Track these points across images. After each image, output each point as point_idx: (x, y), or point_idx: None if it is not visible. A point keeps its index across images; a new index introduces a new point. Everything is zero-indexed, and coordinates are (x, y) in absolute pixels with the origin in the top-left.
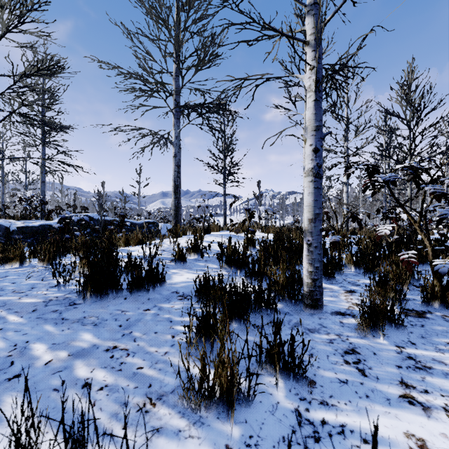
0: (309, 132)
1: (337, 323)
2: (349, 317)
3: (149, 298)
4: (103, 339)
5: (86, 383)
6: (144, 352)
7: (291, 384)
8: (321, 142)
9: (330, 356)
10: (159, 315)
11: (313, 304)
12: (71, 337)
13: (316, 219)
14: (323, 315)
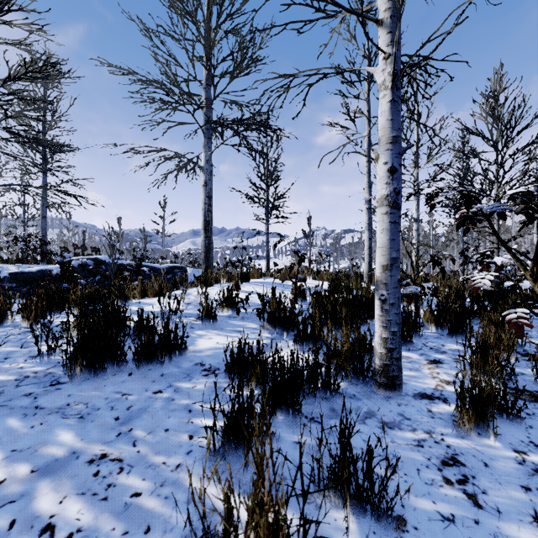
0: (382, 146)
1: (424, 413)
2: (439, 402)
3: (163, 373)
4: (88, 441)
5: (48, 525)
6: (146, 465)
7: (368, 524)
8: (400, 159)
9: (421, 471)
10: (174, 400)
11: (388, 383)
12: (41, 439)
13: (393, 266)
14: (402, 399)
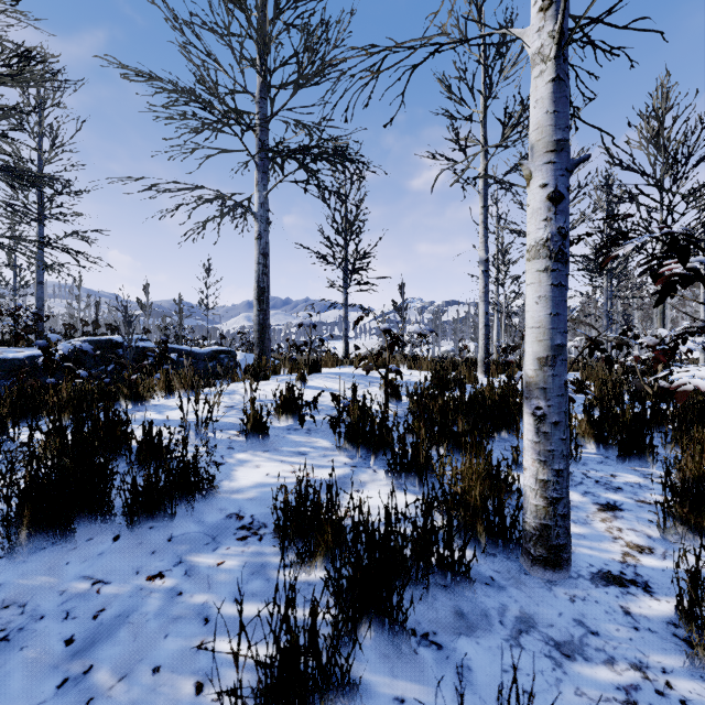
0: (538, 157)
1: (618, 617)
2: (637, 592)
3: (172, 536)
4: None
5: None
6: None
7: None
8: (567, 180)
9: None
10: (182, 595)
11: (550, 557)
12: None
13: (557, 359)
14: (575, 586)
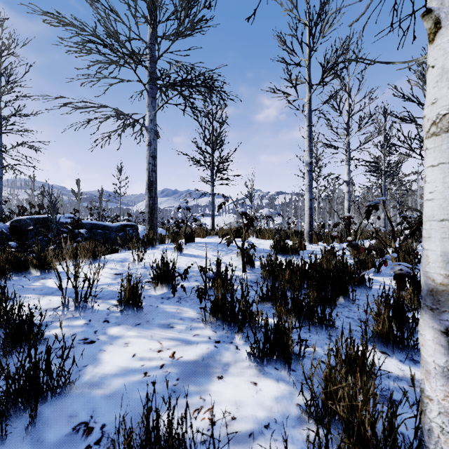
0: None
1: None
2: None
3: None
4: None
5: None
6: None
7: None
8: None
9: None
10: None
11: None
12: None
13: None
14: None
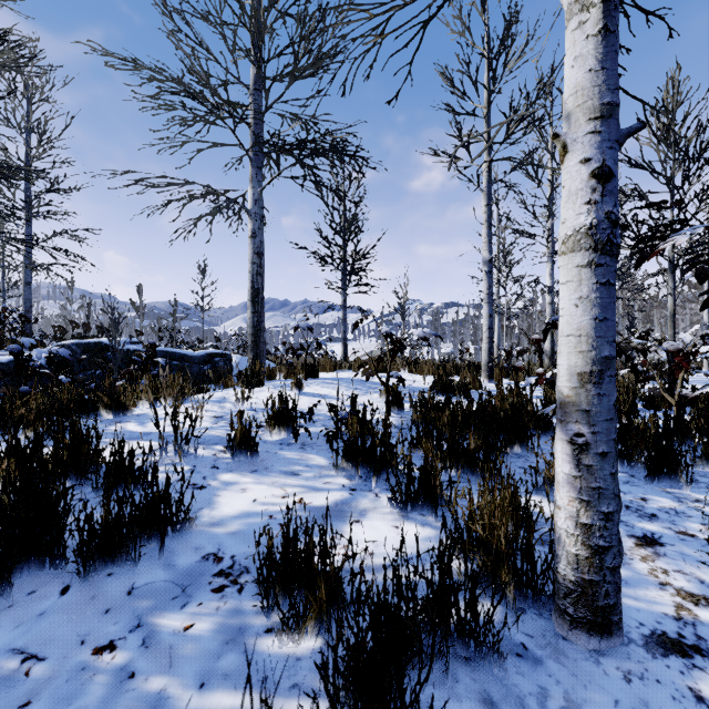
0: (578, 127)
1: (690, 707)
2: (705, 665)
3: (134, 586)
4: None
5: None
6: None
7: None
8: (614, 155)
9: None
10: (133, 678)
11: (595, 619)
12: None
13: (603, 375)
14: (627, 656)
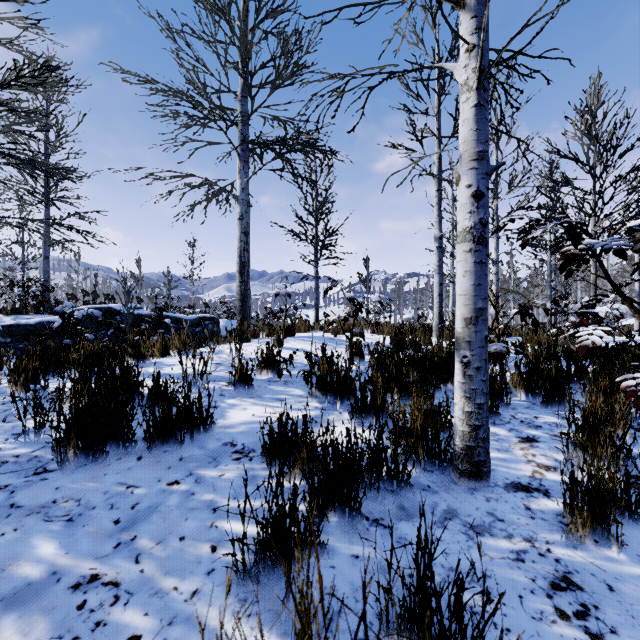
0: (465, 164)
1: (520, 511)
2: (538, 496)
3: (182, 457)
4: (75, 556)
5: None
6: (151, 592)
7: None
8: (487, 181)
9: (525, 598)
10: (194, 495)
11: (473, 470)
12: (12, 552)
13: (479, 319)
14: (491, 491)
